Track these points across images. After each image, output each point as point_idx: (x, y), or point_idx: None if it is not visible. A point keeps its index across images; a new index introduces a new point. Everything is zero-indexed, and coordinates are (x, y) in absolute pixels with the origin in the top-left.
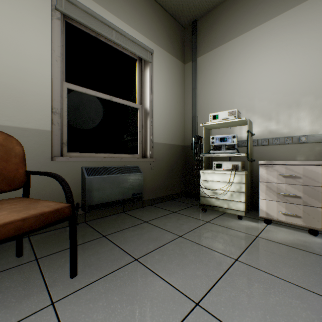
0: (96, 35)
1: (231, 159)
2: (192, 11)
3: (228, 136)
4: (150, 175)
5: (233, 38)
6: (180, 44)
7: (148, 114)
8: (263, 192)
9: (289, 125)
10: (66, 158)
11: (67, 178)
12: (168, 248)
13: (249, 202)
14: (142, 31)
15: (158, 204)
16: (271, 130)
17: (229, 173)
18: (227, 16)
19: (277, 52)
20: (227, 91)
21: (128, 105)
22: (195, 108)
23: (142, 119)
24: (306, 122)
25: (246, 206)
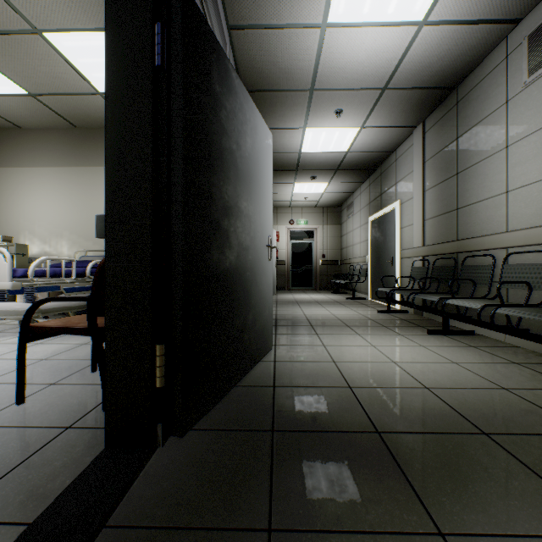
0: None
1: None
2: None
3: None
4: None
5: (19, 167)
6: None
7: None
8: (20, 297)
9: (58, 249)
10: None
11: None
12: None
13: None
14: None
15: None
16: (47, 251)
17: None
18: (14, 143)
19: (51, 194)
20: (14, 211)
21: None
22: None
23: None
24: (66, 249)
25: None
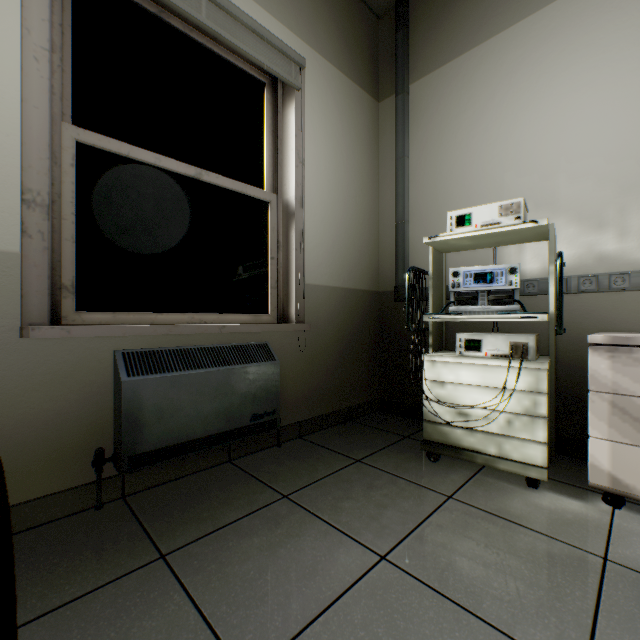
0: (160, 13)
1: (494, 326)
2: None
3: (497, 269)
4: (297, 365)
5: (499, 31)
6: (369, 53)
7: (293, 217)
8: (602, 421)
9: None
10: (63, 329)
11: (71, 384)
12: (350, 618)
13: (554, 440)
14: (278, 11)
15: (316, 433)
16: (605, 253)
17: (501, 366)
18: None
19: (623, 53)
20: (483, 160)
21: (242, 193)
22: (405, 203)
23: (277, 229)
24: None
25: (548, 450)
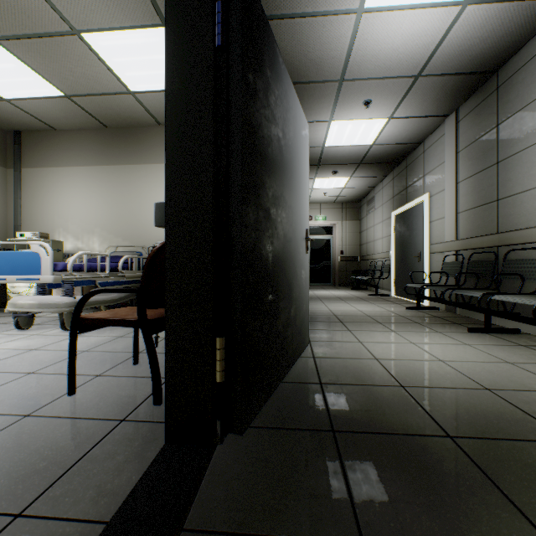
0: None
1: None
2: (11, 125)
3: None
4: None
5: (54, 167)
6: (0, 147)
7: None
8: (55, 291)
9: (89, 245)
10: None
11: None
12: None
13: None
14: None
15: None
16: (80, 247)
17: None
18: (49, 144)
19: (83, 192)
20: (49, 209)
21: None
22: (19, 218)
23: None
24: (98, 245)
25: None
